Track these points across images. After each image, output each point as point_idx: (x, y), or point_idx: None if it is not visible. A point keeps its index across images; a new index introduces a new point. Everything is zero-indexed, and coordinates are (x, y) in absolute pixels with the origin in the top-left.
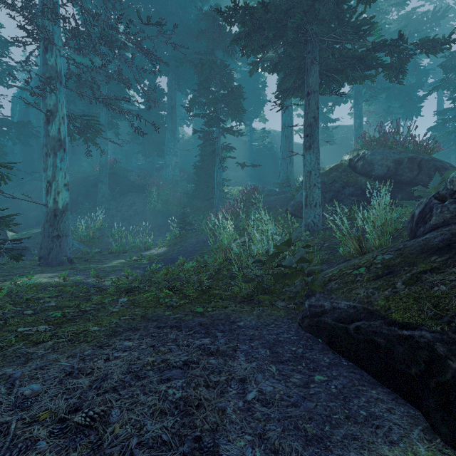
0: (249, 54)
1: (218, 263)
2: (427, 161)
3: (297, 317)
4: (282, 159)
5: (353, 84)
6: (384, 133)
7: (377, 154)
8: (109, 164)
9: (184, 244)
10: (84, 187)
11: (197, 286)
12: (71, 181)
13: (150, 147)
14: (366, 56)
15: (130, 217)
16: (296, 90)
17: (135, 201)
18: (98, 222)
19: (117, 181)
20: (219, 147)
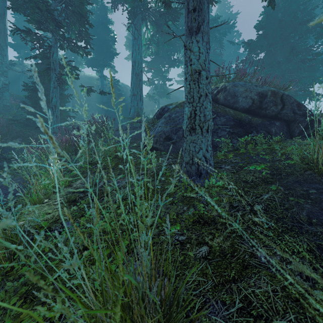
0: None
1: None
2: (288, 96)
3: None
4: (133, 95)
5: None
6: (237, 70)
7: (239, 85)
8: None
9: None
10: None
11: None
12: None
13: None
14: None
15: None
16: None
17: None
18: None
19: None
20: (55, 61)
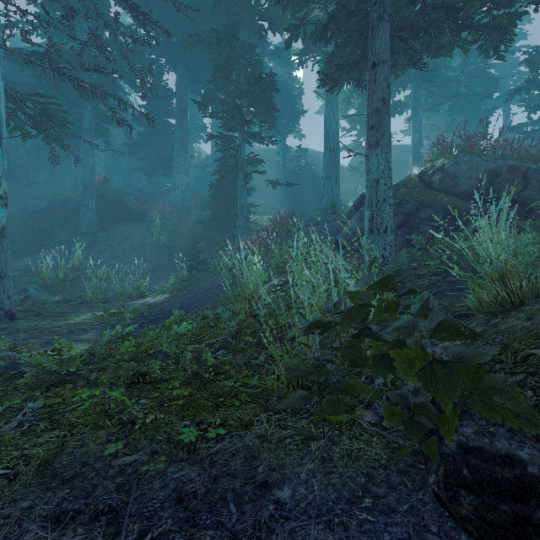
0: (287, 4)
1: (237, 320)
2: (536, 171)
3: (420, 466)
4: (325, 178)
5: (436, 56)
6: (468, 137)
7: (462, 163)
8: (97, 183)
9: (193, 289)
10: (62, 213)
11: (193, 370)
12: (45, 205)
13: (154, 164)
14: (463, 4)
15: (124, 253)
16: (350, 71)
17: (131, 232)
18: (73, 259)
19: (108, 206)
20: (242, 159)
